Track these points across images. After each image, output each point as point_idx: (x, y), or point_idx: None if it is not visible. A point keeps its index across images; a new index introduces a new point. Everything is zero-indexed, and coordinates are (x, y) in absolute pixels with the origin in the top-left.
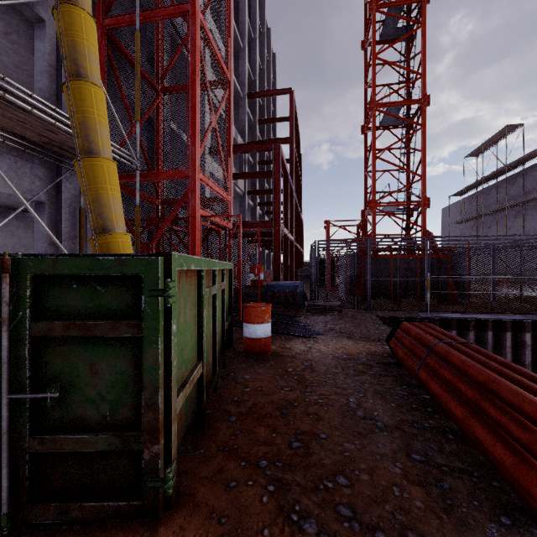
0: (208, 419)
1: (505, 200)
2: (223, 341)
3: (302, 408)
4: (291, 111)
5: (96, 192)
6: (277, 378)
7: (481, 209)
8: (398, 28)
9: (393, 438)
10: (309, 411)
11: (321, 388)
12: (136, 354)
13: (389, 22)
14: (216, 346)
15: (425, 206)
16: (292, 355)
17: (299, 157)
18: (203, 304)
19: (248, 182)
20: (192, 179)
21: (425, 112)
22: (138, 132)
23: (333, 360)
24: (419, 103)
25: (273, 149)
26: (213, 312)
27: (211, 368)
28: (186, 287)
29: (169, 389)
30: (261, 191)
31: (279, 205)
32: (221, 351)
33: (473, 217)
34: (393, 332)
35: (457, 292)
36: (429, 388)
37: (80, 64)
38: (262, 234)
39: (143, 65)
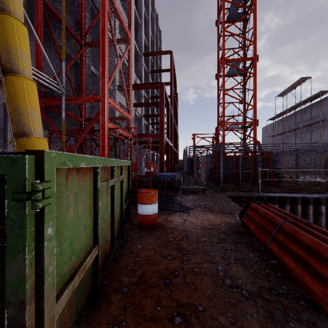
0: (104, 291)
1: (300, 122)
2: (122, 219)
3: (181, 277)
4: (171, 65)
5: (15, 104)
6: (161, 247)
7: (285, 128)
8: (238, 13)
9: (258, 307)
10: (187, 280)
11: (195, 256)
12: (1, 264)
13: (233, 8)
14: (114, 225)
15: (256, 125)
16: (172, 227)
17: (176, 94)
18: (98, 196)
19: (144, 110)
20: (103, 102)
21: (256, 66)
22: (64, 68)
23: (202, 230)
24: (251, 60)
25: (159, 87)
26: (112, 199)
27: (109, 244)
28: (78, 183)
29: (42, 301)
30: (152, 115)
31: (164, 123)
32: (120, 227)
33: (281, 133)
34: (244, 210)
35: (278, 179)
36: (279, 258)
37: (4, 1)
38: (152, 142)
39: (68, 22)
